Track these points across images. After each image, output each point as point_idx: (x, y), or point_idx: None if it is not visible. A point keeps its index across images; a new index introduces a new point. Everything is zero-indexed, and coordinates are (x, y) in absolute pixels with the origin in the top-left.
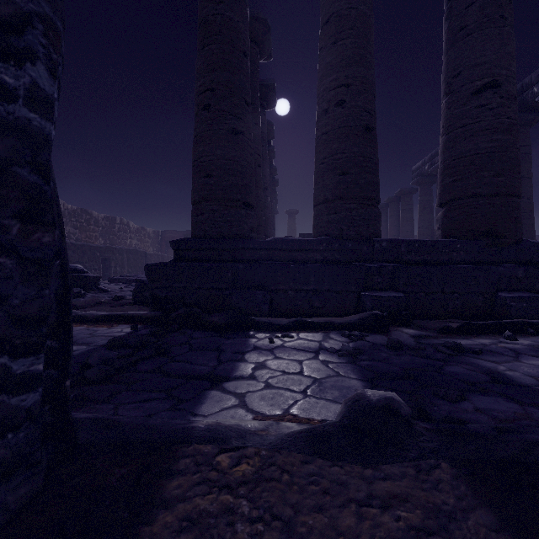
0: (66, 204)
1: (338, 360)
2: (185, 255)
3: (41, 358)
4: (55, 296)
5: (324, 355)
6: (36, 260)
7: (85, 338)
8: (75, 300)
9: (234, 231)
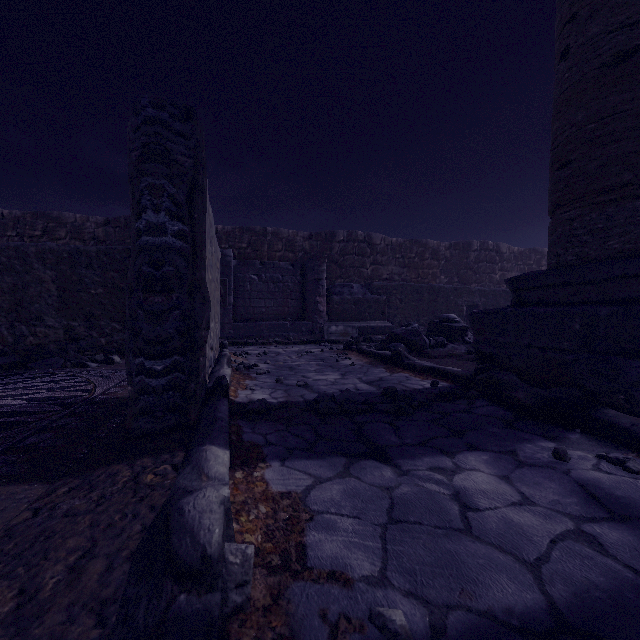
0: (511, 247)
1: (638, 559)
2: (525, 297)
3: (159, 363)
4: (176, 331)
5: (620, 531)
6: (152, 311)
7: (389, 383)
8: (436, 349)
9: (613, 245)
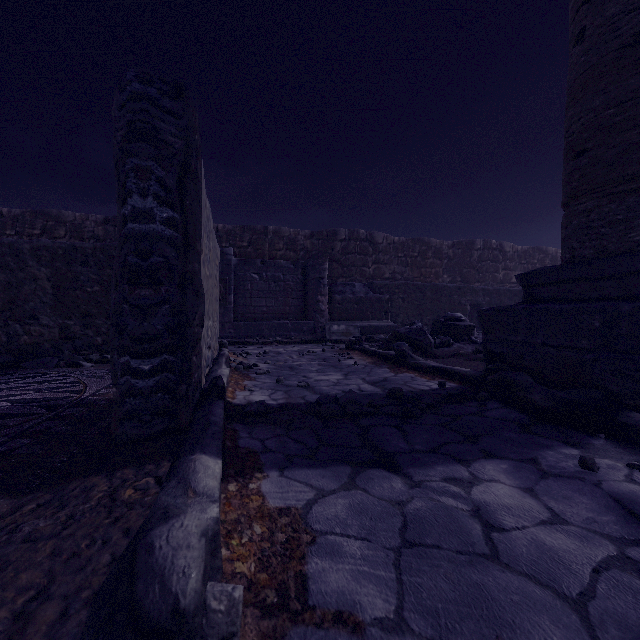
0: (514, 246)
1: None
2: (537, 294)
3: (146, 362)
4: (166, 327)
5: None
6: (139, 306)
7: (394, 384)
8: (441, 349)
9: (634, 237)
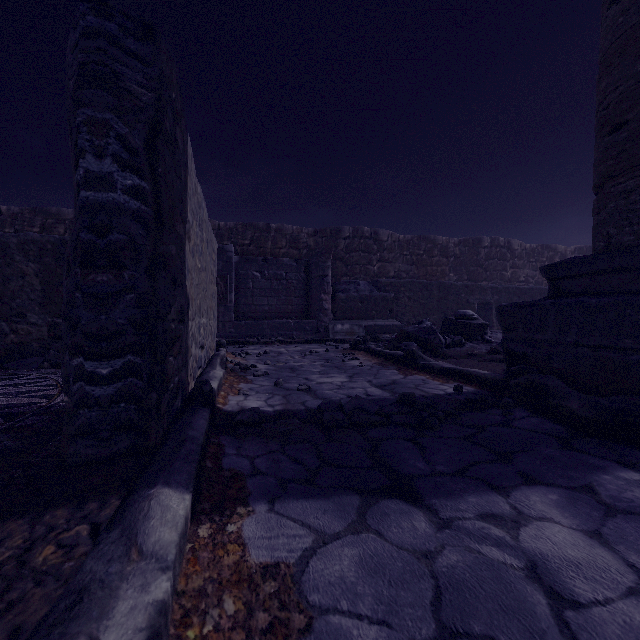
0: (522, 244)
1: None
2: (566, 287)
3: (104, 365)
4: (130, 322)
5: None
6: (94, 294)
7: (404, 387)
8: (452, 349)
9: None
